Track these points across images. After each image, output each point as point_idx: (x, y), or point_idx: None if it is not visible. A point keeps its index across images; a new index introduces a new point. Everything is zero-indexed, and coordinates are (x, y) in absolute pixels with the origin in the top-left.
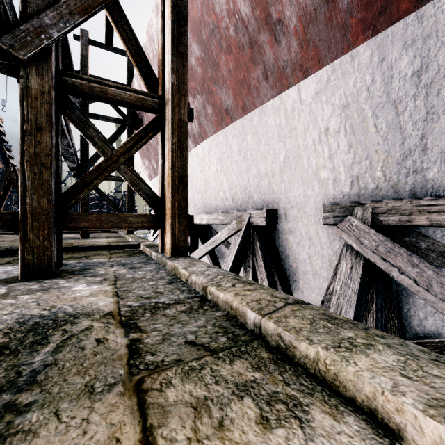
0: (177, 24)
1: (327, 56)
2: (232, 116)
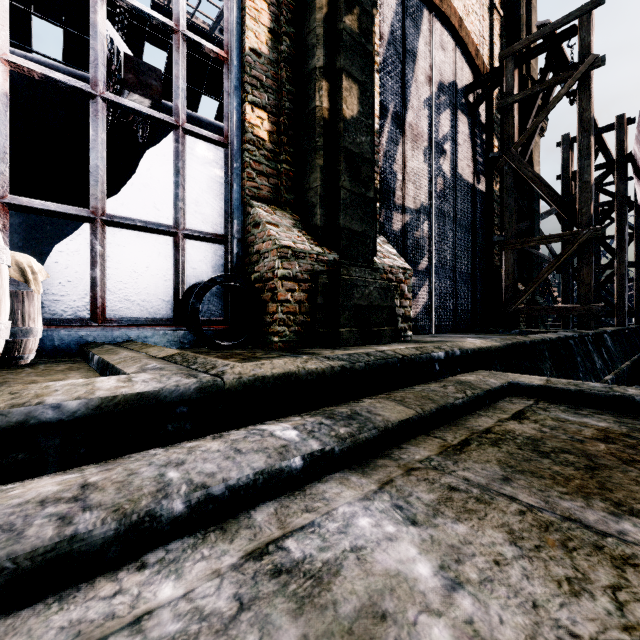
0: (619, 236)
1: None
2: None
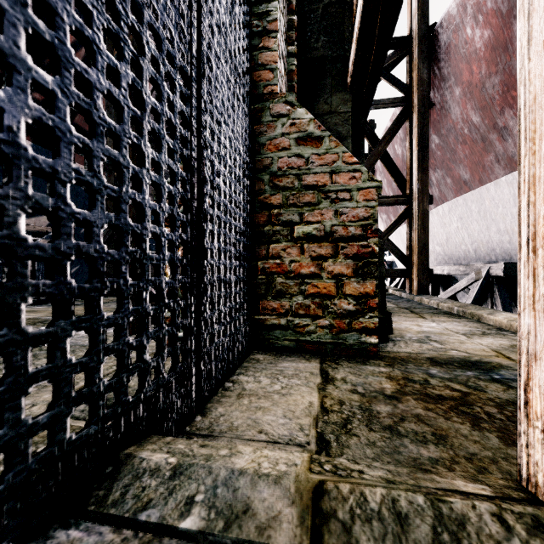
0: (421, 151)
1: None
2: (470, 186)
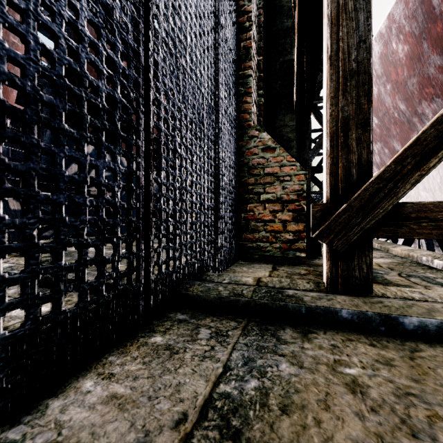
0: None
1: None
2: None
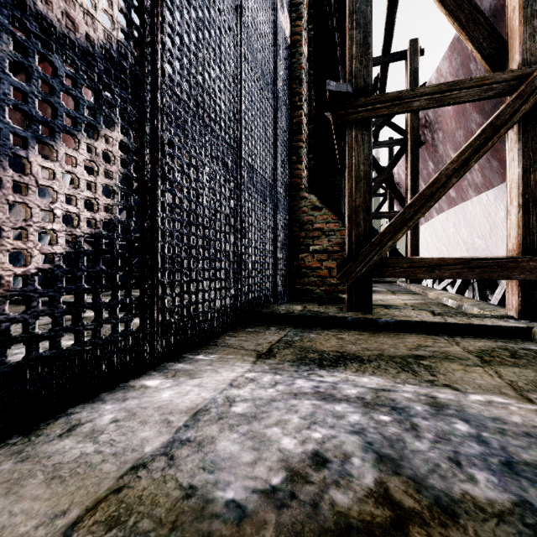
0: (413, 179)
1: (495, 183)
2: (456, 202)
